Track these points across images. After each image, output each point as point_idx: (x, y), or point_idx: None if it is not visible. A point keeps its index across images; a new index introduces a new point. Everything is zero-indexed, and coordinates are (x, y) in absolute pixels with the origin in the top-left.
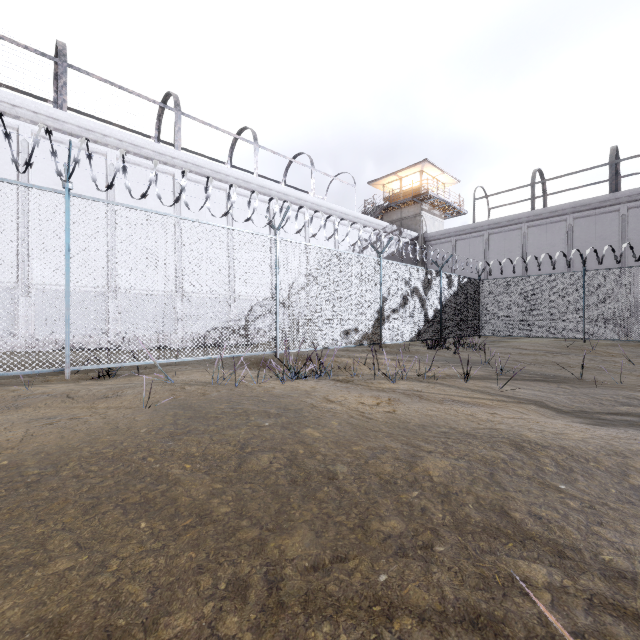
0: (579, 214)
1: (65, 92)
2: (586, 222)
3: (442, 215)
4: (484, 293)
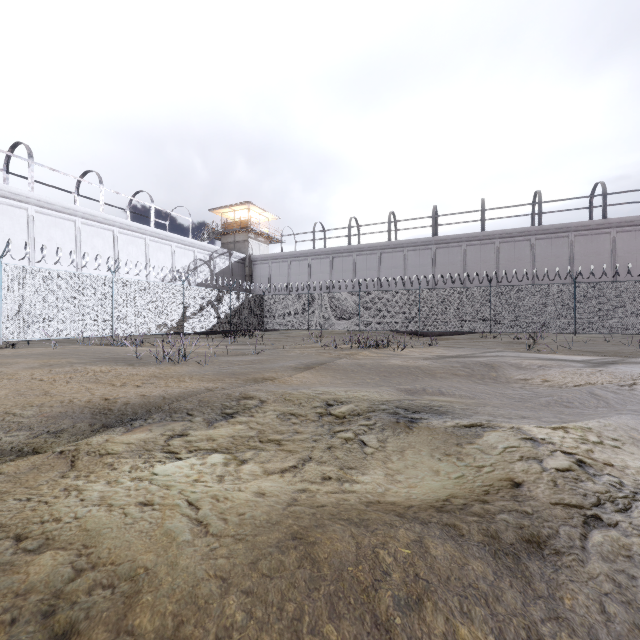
0: (335, 255)
1: None
2: (339, 260)
3: (267, 242)
4: (266, 303)
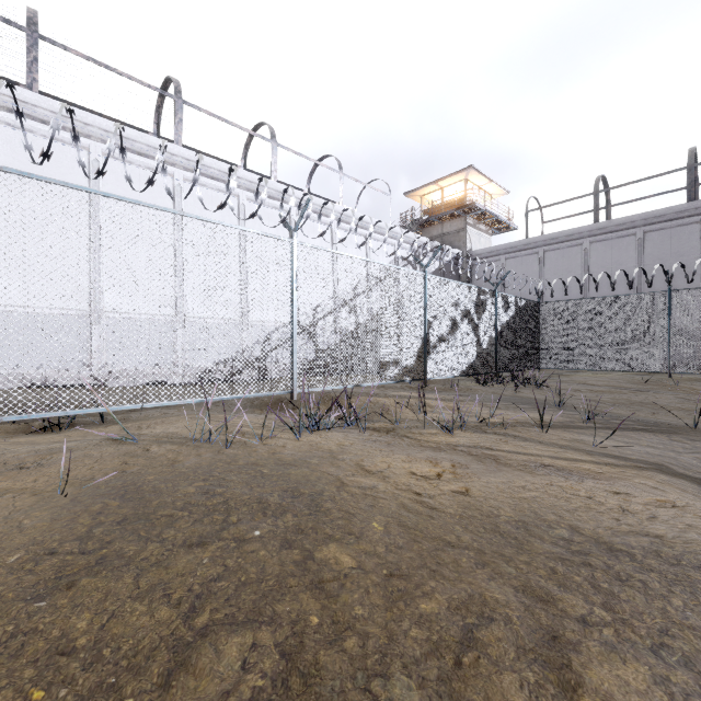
0: (651, 227)
1: (36, 69)
2: (659, 236)
3: (489, 230)
4: (545, 318)
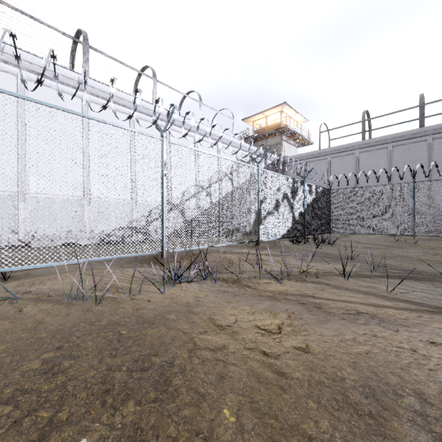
0: (397, 143)
1: None
2: (402, 149)
3: (296, 144)
4: (334, 200)
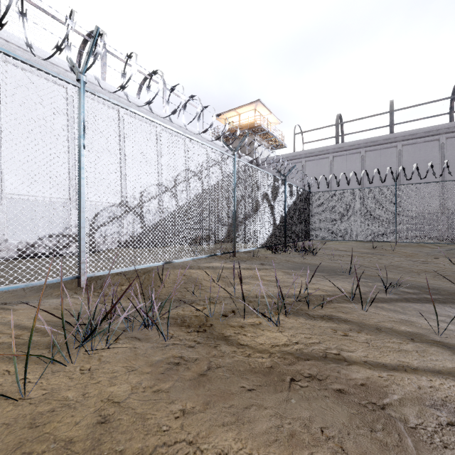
0: (369, 148)
1: None
2: (374, 154)
3: (269, 146)
4: (313, 203)
